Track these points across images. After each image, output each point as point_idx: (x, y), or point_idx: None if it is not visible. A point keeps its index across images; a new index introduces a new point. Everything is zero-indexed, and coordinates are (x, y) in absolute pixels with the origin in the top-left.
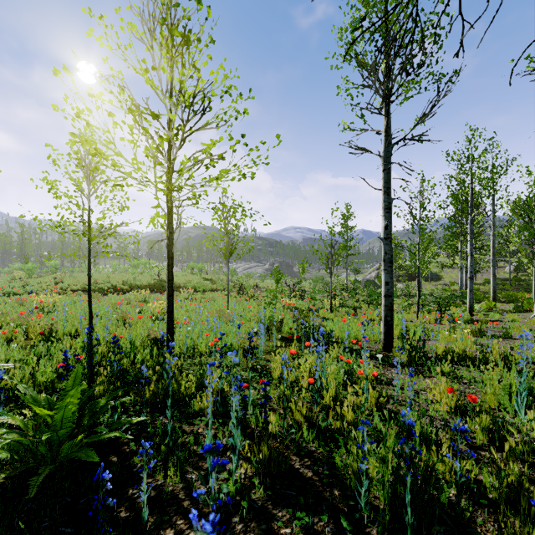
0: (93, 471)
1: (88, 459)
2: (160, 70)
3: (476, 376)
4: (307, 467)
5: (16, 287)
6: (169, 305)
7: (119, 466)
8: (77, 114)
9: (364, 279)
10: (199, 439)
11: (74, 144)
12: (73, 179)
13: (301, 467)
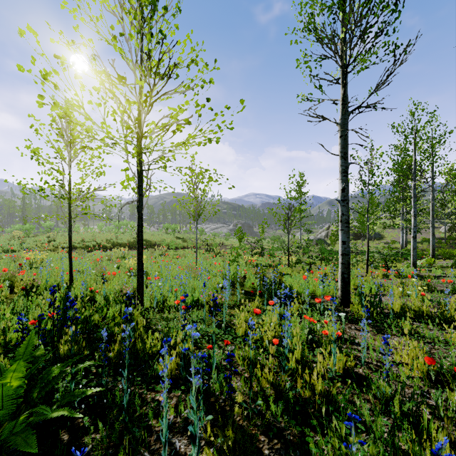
0: (38, 454)
1: (24, 449)
2: (130, 41)
3: (437, 335)
4: (277, 452)
5: (14, 244)
6: (139, 263)
7: (68, 447)
8: (44, 77)
9: (316, 238)
10: (159, 411)
11: (42, 106)
12: (54, 147)
13: (270, 452)
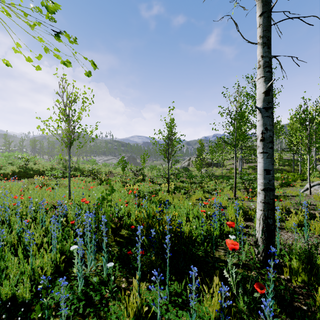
0: None
1: None
2: None
3: None
4: None
5: None
6: None
7: None
8: None
9: (182, 166)
10: None
11: None
12: None
13: None
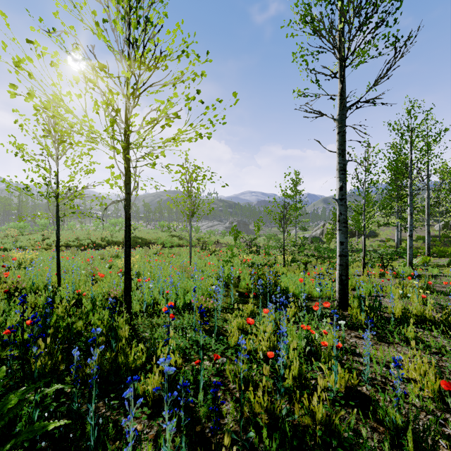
0: None
1: None
2: (116, 30)
3: (442, 343)
4: None
5: (7, 243)
6: (126, 266)
7: None
8: (16, 64)
9: (311, 236)
10: (135, 445)
11: (14, 96)
12: (40, 143)
13: None
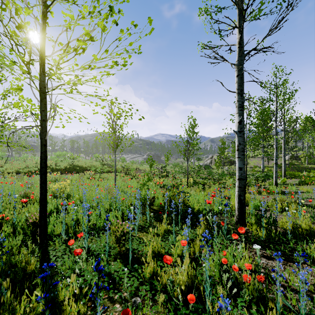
0: None
1: None
2: None
3: None
4: None
5: None
6: (41, 192)
7: None
8: None
9: (204, 164)
10: None
11: None
12: None
13: None
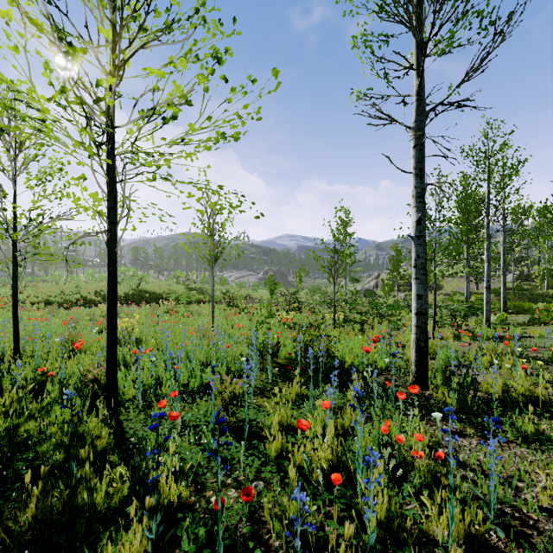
0: None
1: None
2: None
3: None
4: None
5: None
6: (109, 332)
7: None
8: None
9: (363, 289)
10: None
11: None
12: None
13: None
